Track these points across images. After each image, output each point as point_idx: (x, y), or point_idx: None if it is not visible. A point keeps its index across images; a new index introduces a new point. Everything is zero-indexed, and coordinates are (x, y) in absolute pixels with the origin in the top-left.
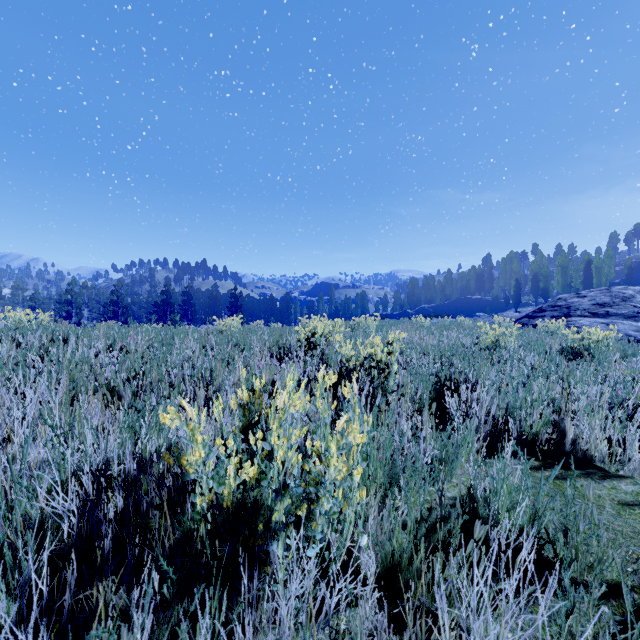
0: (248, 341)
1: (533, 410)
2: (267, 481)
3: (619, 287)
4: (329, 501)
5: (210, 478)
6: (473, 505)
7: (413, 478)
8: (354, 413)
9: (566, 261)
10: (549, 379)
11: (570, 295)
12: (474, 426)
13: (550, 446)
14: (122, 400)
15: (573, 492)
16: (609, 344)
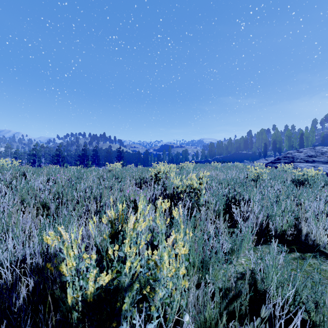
0: (124, 176)
1: (283, 217)
2: (121, 277)
3: (319, 147)
4: (163, 292)
5: (80, 279)
6: (254, 282)
7: (216, 262)
8: (180, 228)
9: (290, 133)
10: (288, 197)
11: (293, 151)
12: (250, 227)
13: (292, 237)
14: (49, 211)
15: (310, 268)
16: (318, 177)
